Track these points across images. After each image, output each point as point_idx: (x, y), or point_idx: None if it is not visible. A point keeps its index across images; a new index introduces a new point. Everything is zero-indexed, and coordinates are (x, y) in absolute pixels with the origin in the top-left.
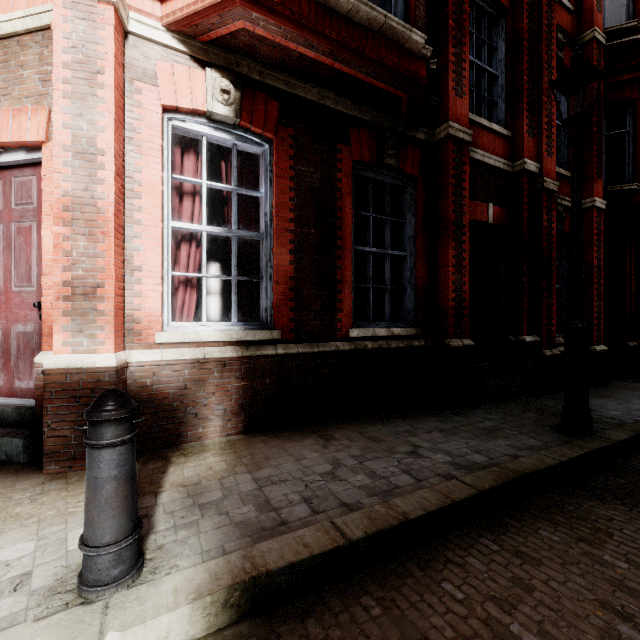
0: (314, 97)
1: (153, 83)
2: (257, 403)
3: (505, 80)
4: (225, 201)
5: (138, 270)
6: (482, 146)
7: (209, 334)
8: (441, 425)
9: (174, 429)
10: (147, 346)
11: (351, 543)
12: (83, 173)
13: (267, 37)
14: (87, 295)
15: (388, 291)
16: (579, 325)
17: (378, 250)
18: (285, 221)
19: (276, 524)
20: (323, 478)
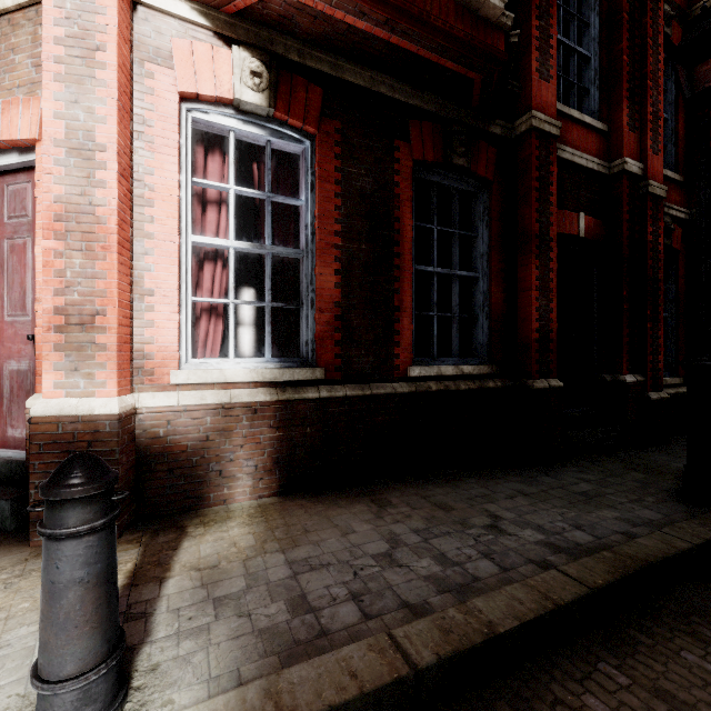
0: (366, 82)
1: (168, 65)
2: (295, 458)
3: (599, 62)
4: (258, 211)
5: (149, 294)
6: (571, 143)
7: (236, 373)
8: (525, 488)
9: (193, 490)
10: (160, 388)
11: (417, 672)
12: (79, 174)
13: (307, 4)
14: (84, 325)
15: (456, 320)
16: (709, 362)
17: (444, 270)
18: (330, 234)
19: (313, 634)
20: (377, 562)
